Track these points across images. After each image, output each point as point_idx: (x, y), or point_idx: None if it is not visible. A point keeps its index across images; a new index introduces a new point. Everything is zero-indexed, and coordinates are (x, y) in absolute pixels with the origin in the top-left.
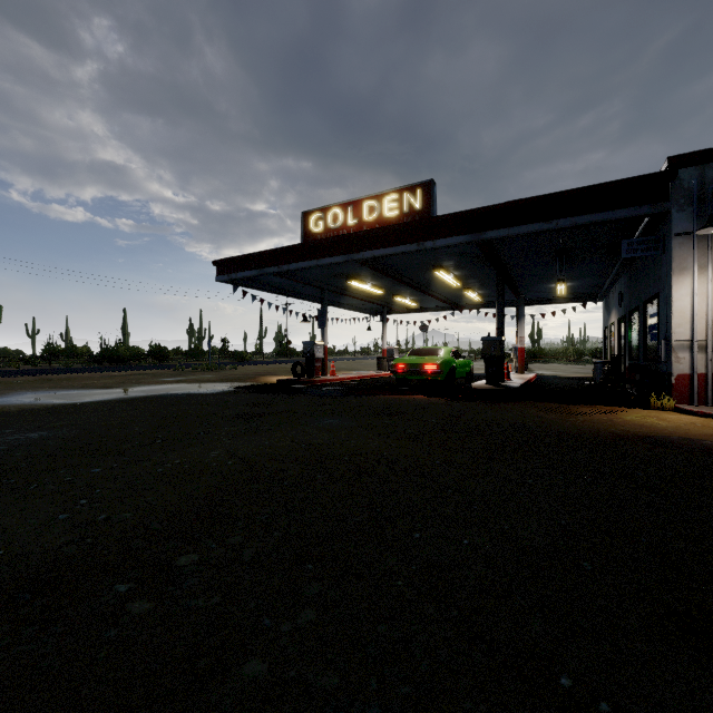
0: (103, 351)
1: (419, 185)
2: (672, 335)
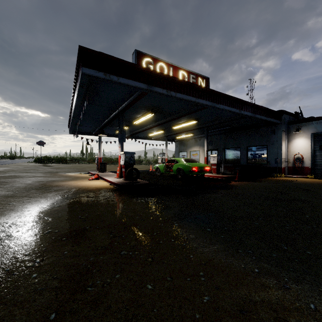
0: None
1: (204, 77)
2: (282, 157)
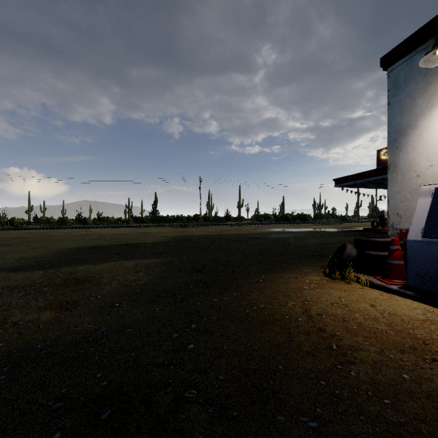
0: (281, 216)
1: None
2: None
